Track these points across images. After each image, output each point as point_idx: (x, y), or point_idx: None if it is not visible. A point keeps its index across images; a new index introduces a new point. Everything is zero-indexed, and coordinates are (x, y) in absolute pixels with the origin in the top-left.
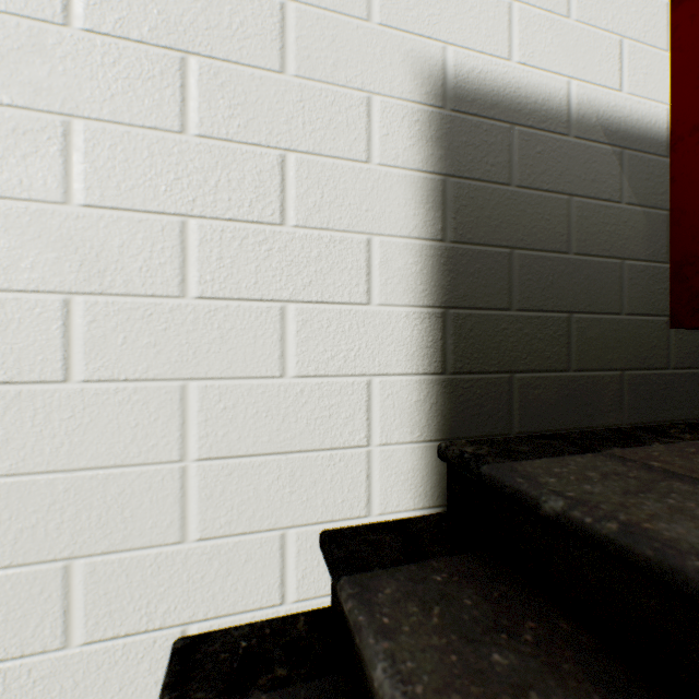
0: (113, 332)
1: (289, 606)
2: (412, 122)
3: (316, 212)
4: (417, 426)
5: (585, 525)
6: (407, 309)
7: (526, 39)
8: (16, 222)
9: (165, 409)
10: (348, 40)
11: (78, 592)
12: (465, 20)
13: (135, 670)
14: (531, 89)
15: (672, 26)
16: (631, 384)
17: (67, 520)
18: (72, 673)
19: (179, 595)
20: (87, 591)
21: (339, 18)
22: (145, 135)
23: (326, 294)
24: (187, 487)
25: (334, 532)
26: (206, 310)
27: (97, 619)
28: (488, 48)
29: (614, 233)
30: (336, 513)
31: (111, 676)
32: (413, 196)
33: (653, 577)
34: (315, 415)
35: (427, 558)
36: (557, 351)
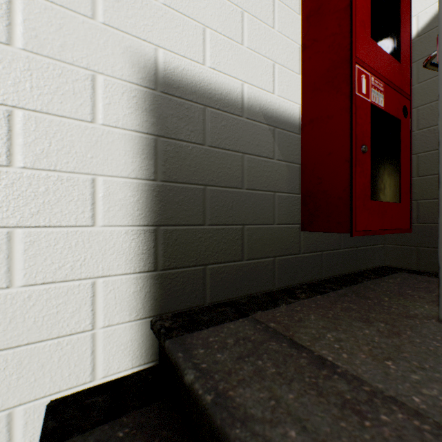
0: None
1: None
2: (131, 97)
3: (44, 157)
4: (135, 309)
5: (198, 396)
6: (127, 228)
7: (215, 53)
8: None
9: None
10: (75, 30)
11: None
12: (172, 33)
13: None
14: (218, 85)
15: (302, 61)
16: (280, 265)
17: None
18: None
19: None
20: None
21: (66, 11)
22: None
23: (53, 220)
24: None
25: (59, 401)
26: None
27: None
28: (189, 54)
29: (270, 176)
30: (64, 385)
31: None
32: (131, 148)
33: (219, 439)
34: (43, 313)
35: (122, 415)
36: (235, 249)
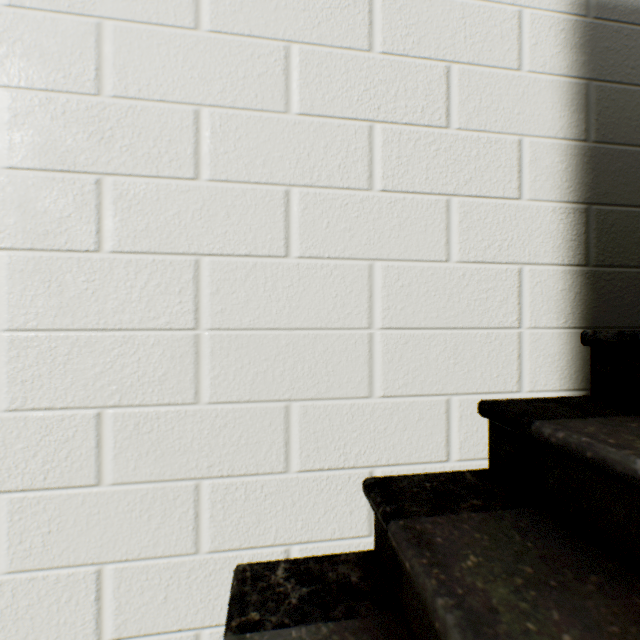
0: (319, 218)
1: (453, 464)
2: (557, 32)
3: (474, 116)
4: (562, 313)
5: None
6: (553, 205)
7: None
8: (253, 128)
9: (357, 283)
10: None
11: (294, 428)
12: None
13: (335, 499)
14: None
15: None
16: None
17: (287, 369)
18: (291, 493)
19: (367, 442)
20: (301, 429)
21: None
22: (342, 55)
23: (483, 189)
24: (373, 351)
25: (494, 401)
26: (388, 202)
27: (308, 453)
28: None
29: None
30: (492, 387)
31: (318, 501)
32: (558, 99)
33: None
34: (474, 297)
35: (606, 415)
36: None
